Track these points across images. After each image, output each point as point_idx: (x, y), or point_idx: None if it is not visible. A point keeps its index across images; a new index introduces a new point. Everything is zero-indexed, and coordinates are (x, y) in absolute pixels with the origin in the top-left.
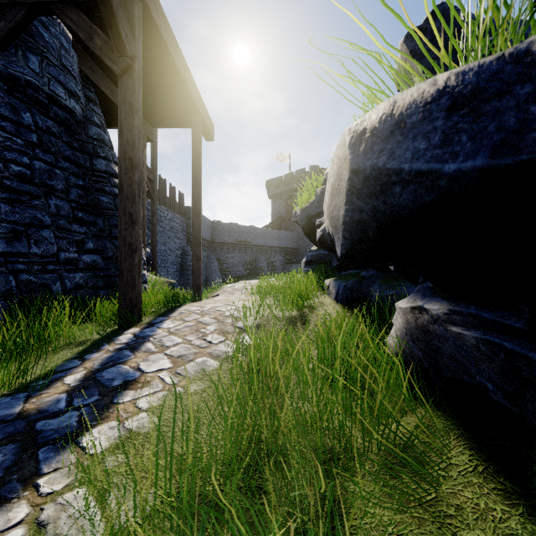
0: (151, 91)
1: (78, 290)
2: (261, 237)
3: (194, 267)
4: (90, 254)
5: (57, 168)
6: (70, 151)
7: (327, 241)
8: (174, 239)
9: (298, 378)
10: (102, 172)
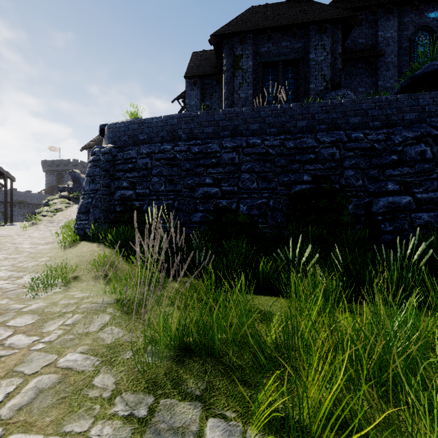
0: None
1: None
2: (37, 199)
3: (11, 216)
4: None
5: None
6: None
7: None
8: None
9: None
10: None
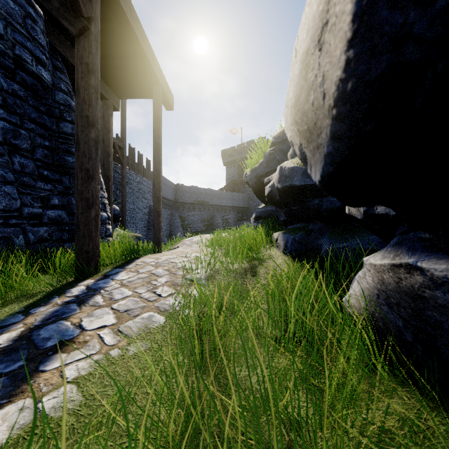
0: (115, 63)
1: (42, 243)
2: (217, 198)
3: (155, 222)
4: (55, 209)
5: (22, 129)
6: (37, 114)
7: (275, 197)
8: (142, 199)
9: (246, 358)
10: (68, 135)
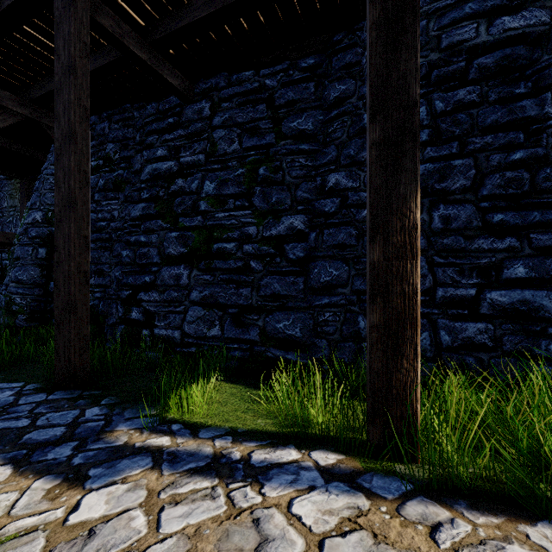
0: None
1: (474, 351)
2: None
3: None
4: (513, 288)
5: (466, 156)
6: (503, 109)
7: None
8: None
9: None
10: None
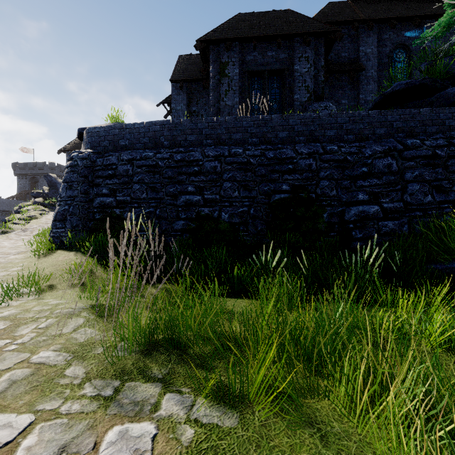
0: None
1: None
2: (6, 205)
3: None
4: None
5: None
6: None
7: None
8: None
9: None
10: None
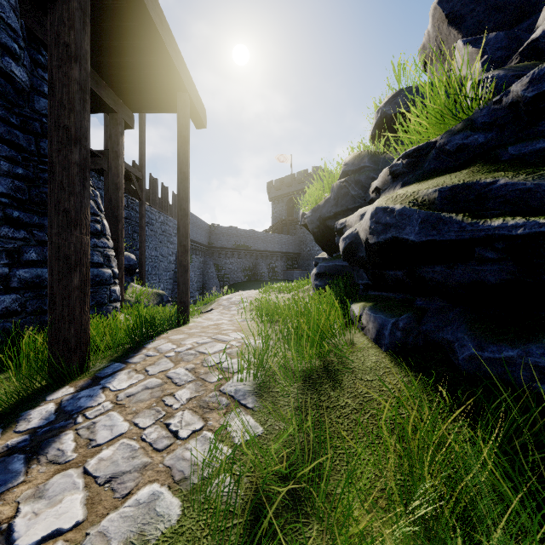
0: (125, 61)
1: (9, 318)
2: (262, 241)
3: (180, 280)
4: (30, 267)
5: None
6: (4, 127)
7: (357, 252)
8: (167, 243)
9: None
10: None
